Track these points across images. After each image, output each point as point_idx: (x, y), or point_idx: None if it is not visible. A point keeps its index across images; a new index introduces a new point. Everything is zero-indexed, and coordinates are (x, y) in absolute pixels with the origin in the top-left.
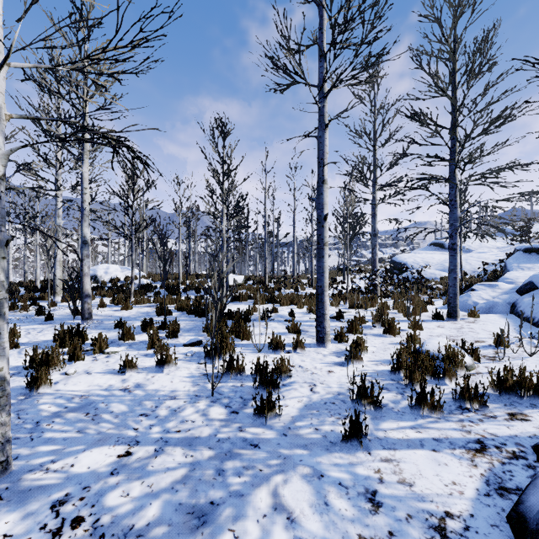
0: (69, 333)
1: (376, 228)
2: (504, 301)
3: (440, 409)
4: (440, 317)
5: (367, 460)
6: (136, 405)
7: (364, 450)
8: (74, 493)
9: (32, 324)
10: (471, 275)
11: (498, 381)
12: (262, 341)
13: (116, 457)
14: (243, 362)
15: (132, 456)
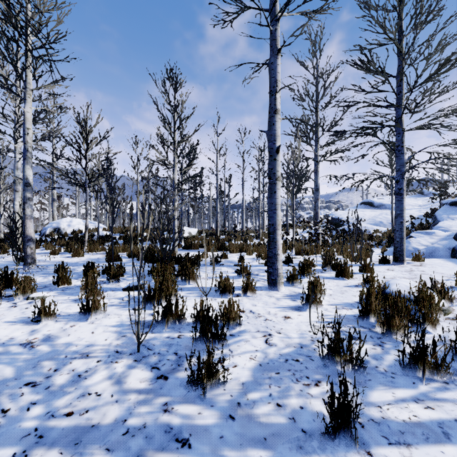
0: None
1: (318, 183)
2: (444, 247)
3: (447, 370)
4: (387, 261)
5: None
6: (28, 368)
7: (359, 449)
8: None
9: None
10: None
11: None
12: (209, 284)
13: None
14: (186, 307)
15: None
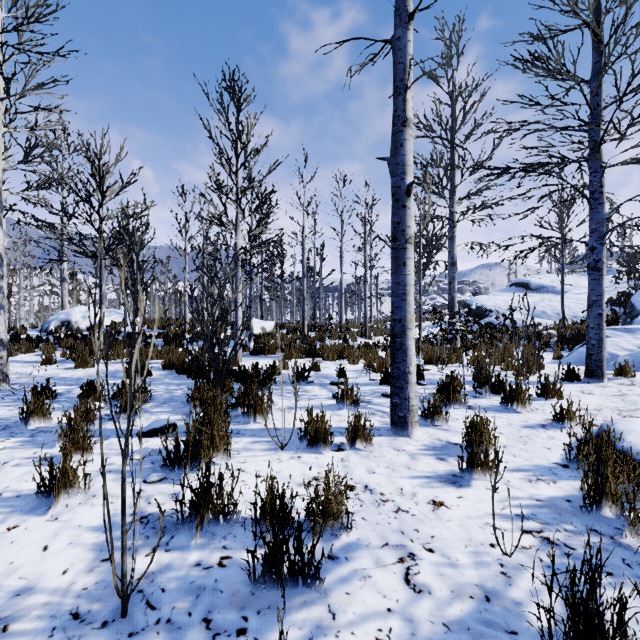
0: None
1: (454, 255)
2: None
3: None
4: (575, 376)
5: None
6: None
7: None
8: None
9: None
10: (573, 321)
11: None
12: (290, 423)
13: None
14: (244, 477)
15: None
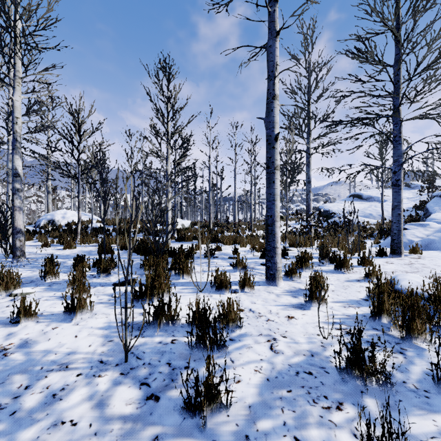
0: None
1: (310, 176)
2: (440, 239)
3: None
4: (384, 253)
5: None
6: None
7: None
8: None
9: None
10: (390, 220)
11: None
12: (204, 279)
13: None
14: (180, 305)
15: None
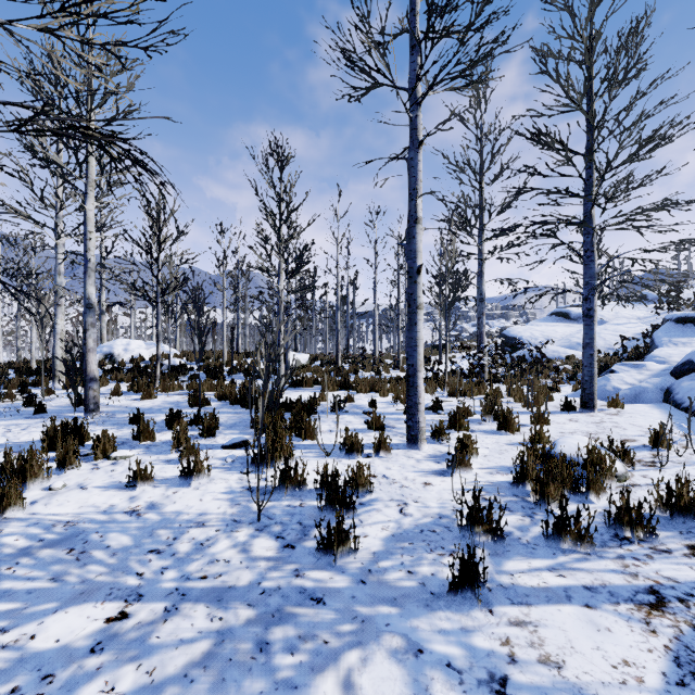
0: (62, 431)
1: (483, 291)
2: (654, 387)
3: (590, 540)
4: (572, 407)
5: (488, 623)
6: (144, 536)
7: (482, 607)
8: (26, 688)
9: (16, 418)
10: (605, 354)
11: (667, 497)
12: (331, 441)
13: (103, 622)
14: (305, 471)
15: (128, 620)
